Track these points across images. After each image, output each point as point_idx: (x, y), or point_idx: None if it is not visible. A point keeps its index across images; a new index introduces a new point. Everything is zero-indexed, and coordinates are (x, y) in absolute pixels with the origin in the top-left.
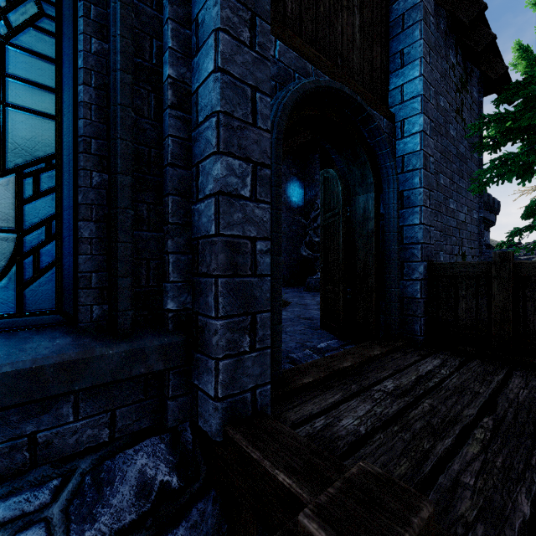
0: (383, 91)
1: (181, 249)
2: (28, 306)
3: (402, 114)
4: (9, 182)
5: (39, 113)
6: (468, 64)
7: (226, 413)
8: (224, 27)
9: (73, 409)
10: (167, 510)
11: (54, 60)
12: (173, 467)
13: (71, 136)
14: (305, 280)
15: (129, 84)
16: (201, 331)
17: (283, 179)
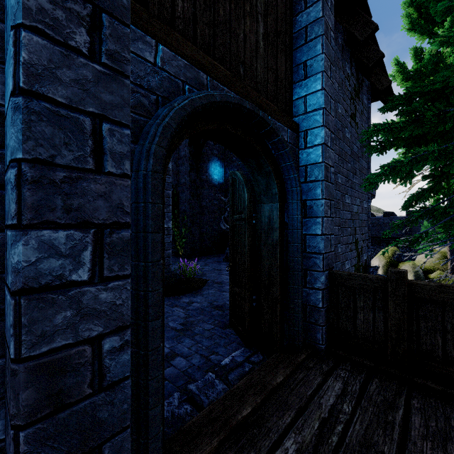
0: (288, 101)
1: None
2: None
3: (305, 124)
4: None
5: None
6: (360, 74)
7: None
8: (31, 23)
9: None
10: None
11: None
12: None
13: None
14: (225, 249)
15: None
16: None
17: (205, 159)
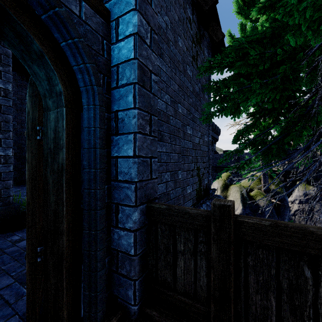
0: None
1: None
2: None
3: (117, 10)
4: None
5: None
6: (201, 28)
7: None
8: None
9: None
10: None
11: None
12: None
13: None
14: None
15: None
16: None
17: None
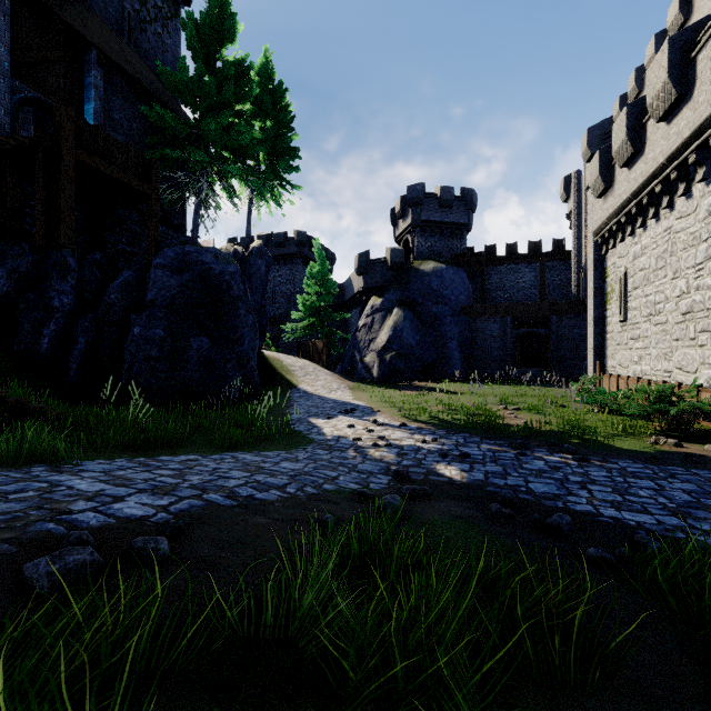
0: (81, 109)
1: None
2: None
3: (89, 119)
4: None
5: None
6: None
7: None
8: None
9: None
10: None
11: None
12: None
13: None
14: None
15: None
16: None
17: None
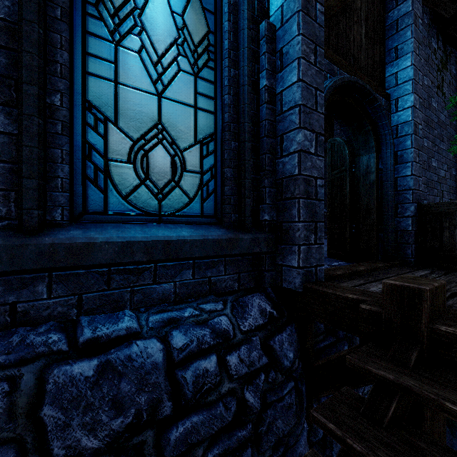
0: (381, 78)
1: (271, 185)
2: (204, 212)
3: (396, 94)
4: (198, 148)
5: (208, 111)
6: (448, 47)
7: (303, 276)
8: (302, 56)
9: (224, 268)
10: (274, 326)
11: (213, 83)
12: (272, 307)
13: (220, 122)
14: None
15: (250, 92)
16: (285, 231)
17: None
